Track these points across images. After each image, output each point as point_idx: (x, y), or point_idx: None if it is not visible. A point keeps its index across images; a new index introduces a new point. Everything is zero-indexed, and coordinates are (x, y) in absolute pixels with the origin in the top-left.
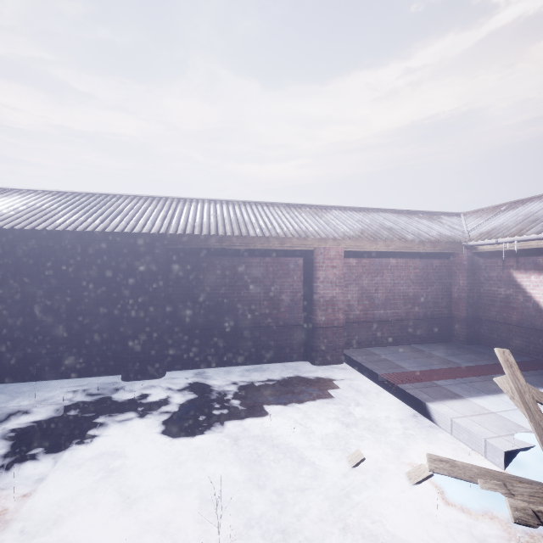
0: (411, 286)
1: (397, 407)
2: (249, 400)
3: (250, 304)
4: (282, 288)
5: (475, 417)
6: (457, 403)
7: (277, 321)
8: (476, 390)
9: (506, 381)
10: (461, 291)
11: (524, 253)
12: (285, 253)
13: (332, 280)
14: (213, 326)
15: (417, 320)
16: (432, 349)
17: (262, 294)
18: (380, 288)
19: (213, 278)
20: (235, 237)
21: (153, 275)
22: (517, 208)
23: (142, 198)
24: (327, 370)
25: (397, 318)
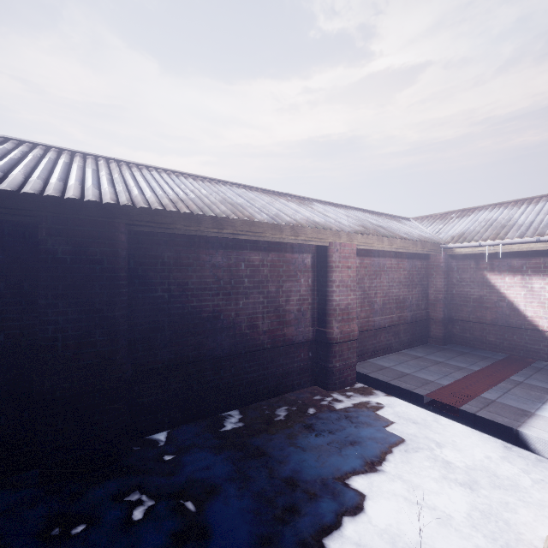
0: (402, 288)
1: (463, 435)
2: (308, 473)
3: (251, 318)
4: (289, 295)
5: None
6: (541, 422)
7: (284, 339)
8: (528, 400)
9: None
10: (438, 293)
11: (499, 256)
12: (292, 248)
13: (347, 283)
14: (201, 356)
15: (406, 324)
16: (424, 353)
17: (266, 304)
18: (378, 292)
19: (201, 283)
20: (239, 221)
21: (108, 278)
22: (469, 215)
23: (50, 150)
24: (350, 396)
25: (392, 324)
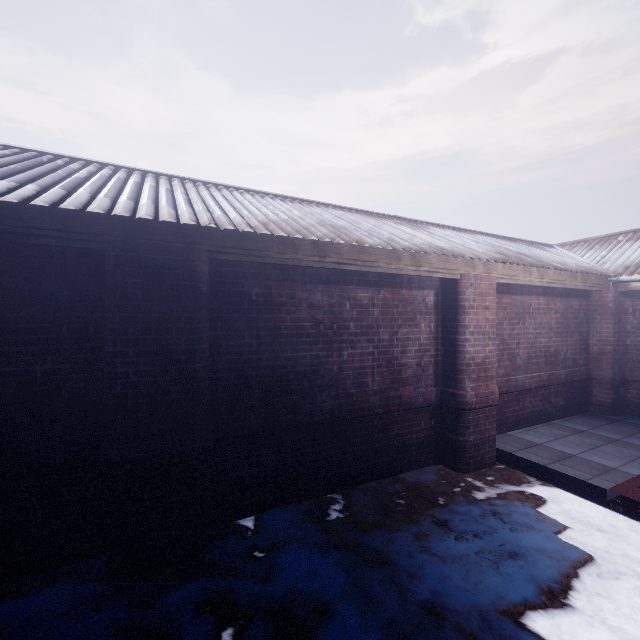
0: (553, 337)
1: None
2: (456, 599)
3: (358, 374)
4: (405, 345)
5: None
6: None
7: (400, 402)
8: None
9: None
10: (604, 343)
11: None
12: (409, 283)
13: (484, 329)
14: (297, 421)
15: (558, 385)
16: (587, 426)
17: (376, 356)
18: (522, 342)
19: (296, 328)
20: (346, 247)
21: (187, 320)
22: None
23: (119, 170)
24: (491, 482)
25: (540, 384)
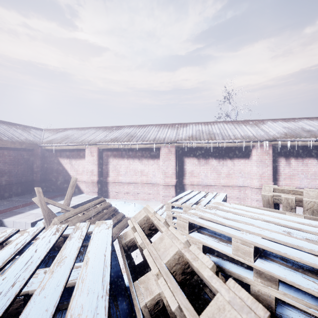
0: (7, 166)
1: None
2: None
3: None
4: None
5: (26, 217)
6: (20, 215)
7: None
8: (33, 208)
9: (37, 198)
10: (38, 167)
11: (63, 150)
12: None
13: None
14: None
15: (11, 184)
16: (20, 198)
17: None
18: None
19: None
20: None
21: None
22: (65, 131)
23: None
24: None
25: None
